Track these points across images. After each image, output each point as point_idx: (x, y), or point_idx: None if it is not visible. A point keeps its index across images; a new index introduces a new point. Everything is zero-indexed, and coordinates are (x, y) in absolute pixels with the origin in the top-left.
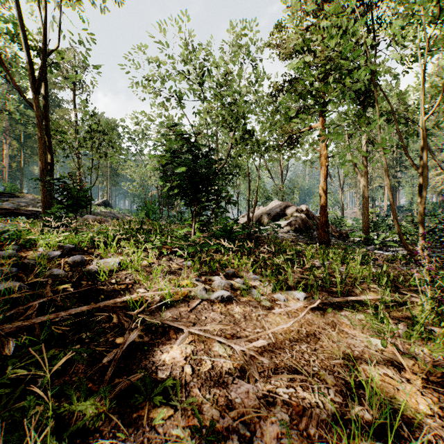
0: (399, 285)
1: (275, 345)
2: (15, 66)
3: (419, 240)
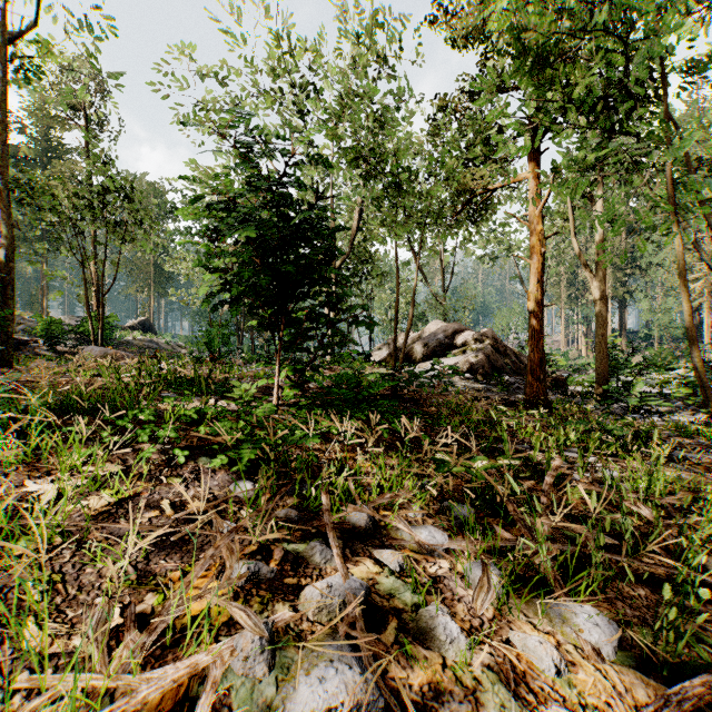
0: None
1: None
2: None
3: None
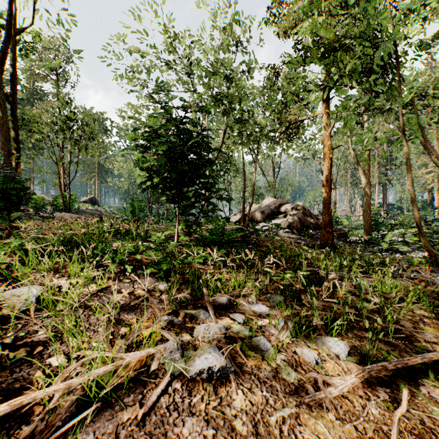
0: None
1: None
2: None
3: None
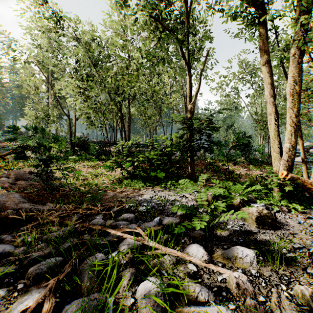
0: None
1: (252, 174)
2: None
3: None
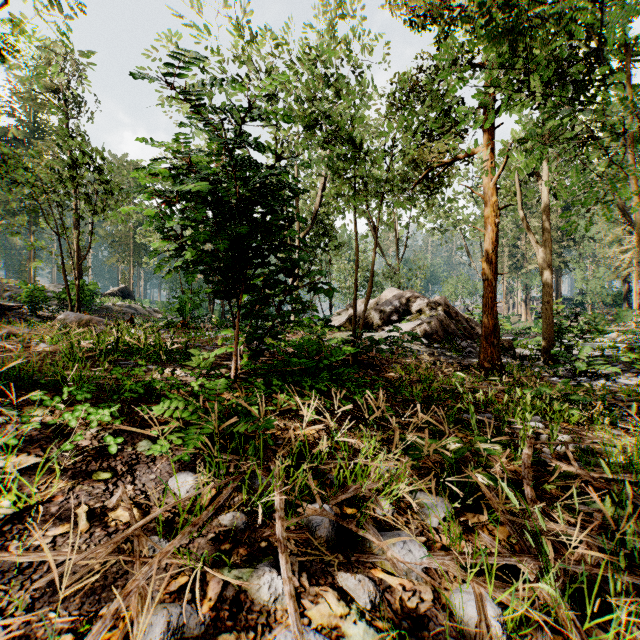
0: None
1: None
2: None
3: None
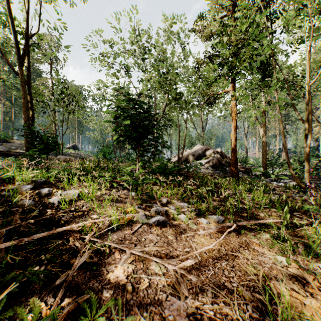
0: (293, 210)
1: (200, 262)
2: (6, 46)
3: (305, 174)
